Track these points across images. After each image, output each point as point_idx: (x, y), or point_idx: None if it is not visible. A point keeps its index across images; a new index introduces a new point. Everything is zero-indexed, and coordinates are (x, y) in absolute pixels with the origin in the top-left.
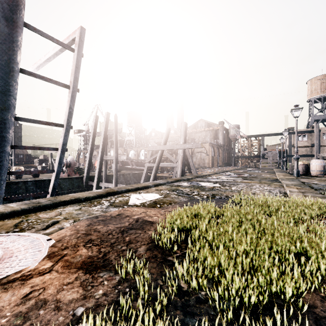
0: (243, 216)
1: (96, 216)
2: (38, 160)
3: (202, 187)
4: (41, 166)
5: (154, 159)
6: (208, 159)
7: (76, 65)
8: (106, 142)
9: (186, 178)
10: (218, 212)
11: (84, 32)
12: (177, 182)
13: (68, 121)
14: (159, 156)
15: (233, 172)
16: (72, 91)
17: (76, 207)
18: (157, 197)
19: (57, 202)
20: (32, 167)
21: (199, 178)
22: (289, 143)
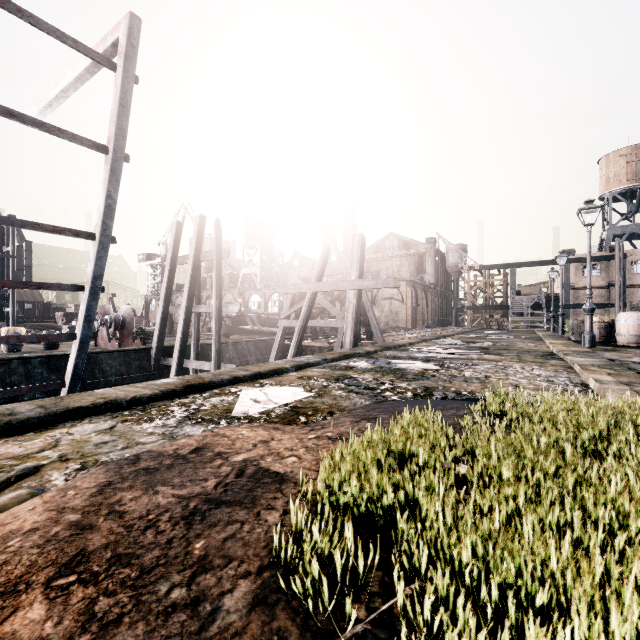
0: (529, 460)
1: (136, 455)
2: (64, 315)
3: (401, 372)
4: (68, 327)
5: (298, 312)
6: (405, 312)
7: (121, 101)
8: (199, 276)
9: (363, 350)
10: (459, 447)
11: (138, 27)
12: (344, 359)
13: (103, 227)
14: (306, 304)
15: (457, 338)
16: (113, 160)
17: (104, 423)
18: (300, 396)
19: (57, 413)
20: (50, 329)
21: (391, 350)
22: (565, 280)
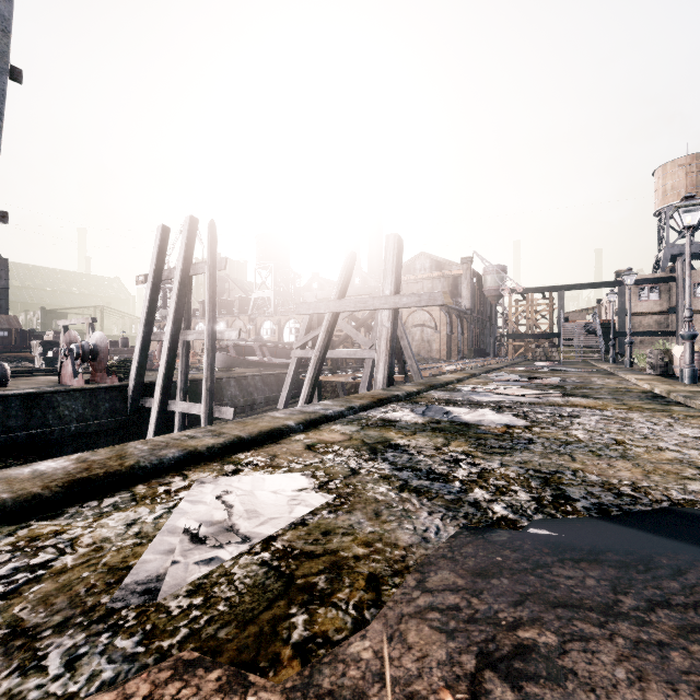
0: None
1: None
2: (41, 344)
3: (473, 431)
4: (42, 358)
5: (315, 340)
6: (439, 340)
7: None
8: (188, 294)
9: (403, 391)
10: None
11: None
12: (378, 406)
13: None
14: (325, 329)
15: (509, 372)
16: None
17: None
18: (303, 506)
19: None
20: (23, 361)
21: (438, 389)
22: (620, 305)
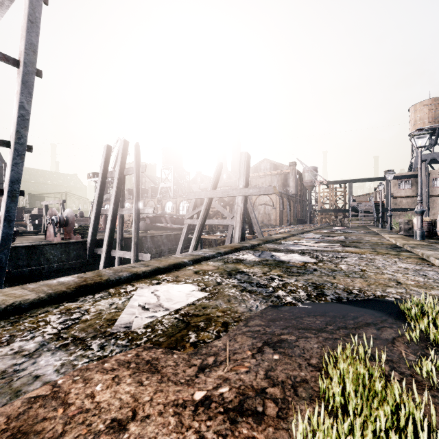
0: None
1: None
2: (30, 216)
3: (285, 265)
4: (31, 224)
5: (199, 214)
6: (275, 214)
7: (30, 17)
8: (123, 186)
9: (249, 244)
10: None
11: None
12: (234, 252)
13: (18, 135)
14: (204, 207)
15: (316, 233)
16: (23, 73)
17: None
18: (193, 297)
19: None
20: (20, 226)
21: (271, 243)
22: (387, 192)
